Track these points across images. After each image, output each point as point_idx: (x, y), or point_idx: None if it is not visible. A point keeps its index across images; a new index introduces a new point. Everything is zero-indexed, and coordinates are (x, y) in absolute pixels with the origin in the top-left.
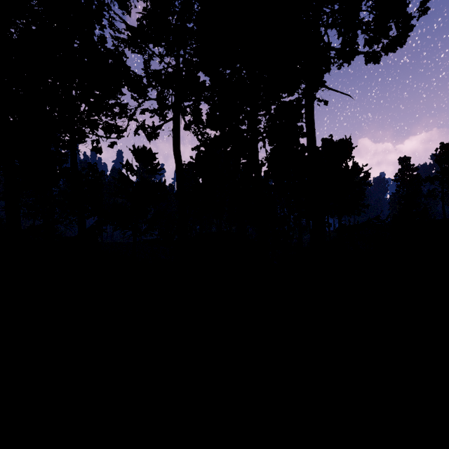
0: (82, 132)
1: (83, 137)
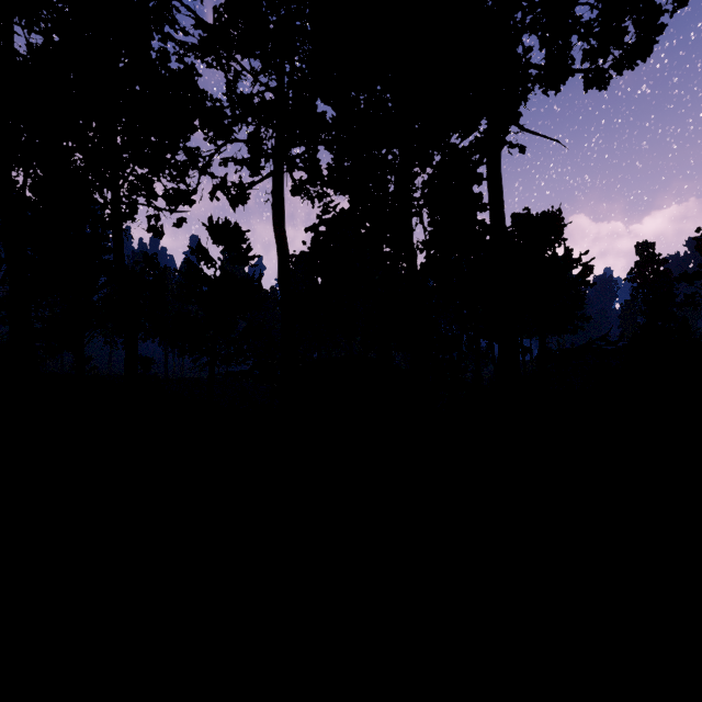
0: (132, 202)
1: (134, 212)
